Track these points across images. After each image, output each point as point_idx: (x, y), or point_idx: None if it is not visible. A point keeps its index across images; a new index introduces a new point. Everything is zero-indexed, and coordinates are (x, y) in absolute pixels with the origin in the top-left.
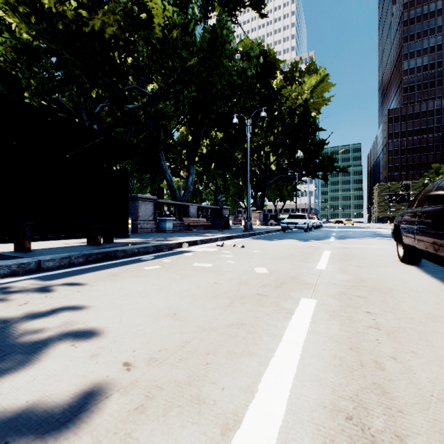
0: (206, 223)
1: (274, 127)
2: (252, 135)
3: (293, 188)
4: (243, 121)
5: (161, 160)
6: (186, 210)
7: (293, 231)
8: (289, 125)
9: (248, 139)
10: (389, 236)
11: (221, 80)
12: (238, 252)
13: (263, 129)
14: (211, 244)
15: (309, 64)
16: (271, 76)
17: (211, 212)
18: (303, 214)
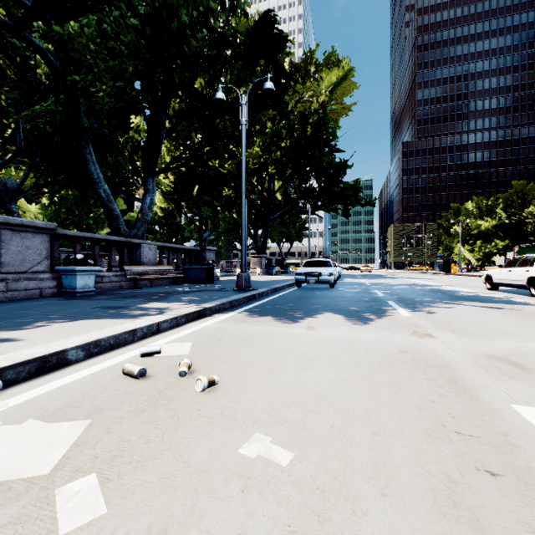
0: (174, 273)
1: (281, 139)
2: (251, 135)
3: (302, 226)
4: (236, 110)
5: (89, 162)
6: (135, 252)
7: (312, 285)
8: (301, 138)
9: (243, 129)
10: (471, 298)
11: (191, 2)
12: (160, 483)
13: (266, 141)
14: (118, 357)
15: (329, 54)
16: (279, 50)
17: (185, 256)
18: (326, 260)
